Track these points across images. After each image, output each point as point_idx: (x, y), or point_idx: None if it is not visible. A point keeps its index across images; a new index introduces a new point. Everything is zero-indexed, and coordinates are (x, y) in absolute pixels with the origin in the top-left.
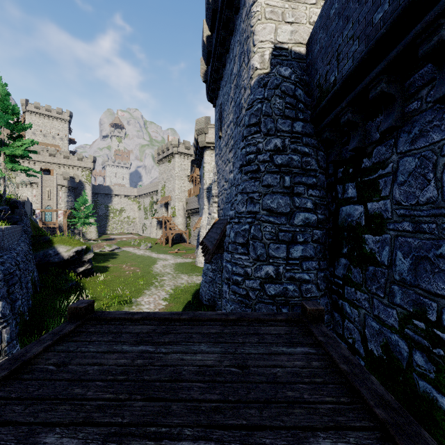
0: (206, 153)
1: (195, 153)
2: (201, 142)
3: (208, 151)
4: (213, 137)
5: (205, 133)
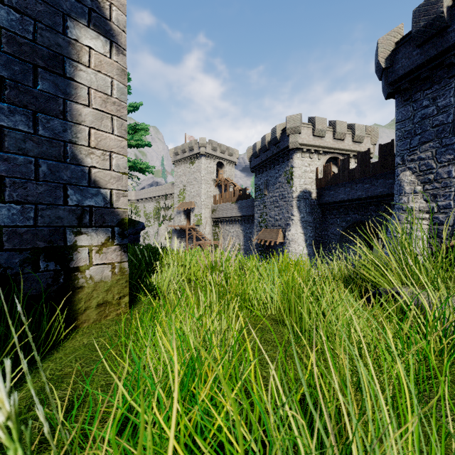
0: (297, 156)
1: (256, 155)
2: (293, 143)
3: (299, 154)
4: (306, 138)
5: (299, 133)
